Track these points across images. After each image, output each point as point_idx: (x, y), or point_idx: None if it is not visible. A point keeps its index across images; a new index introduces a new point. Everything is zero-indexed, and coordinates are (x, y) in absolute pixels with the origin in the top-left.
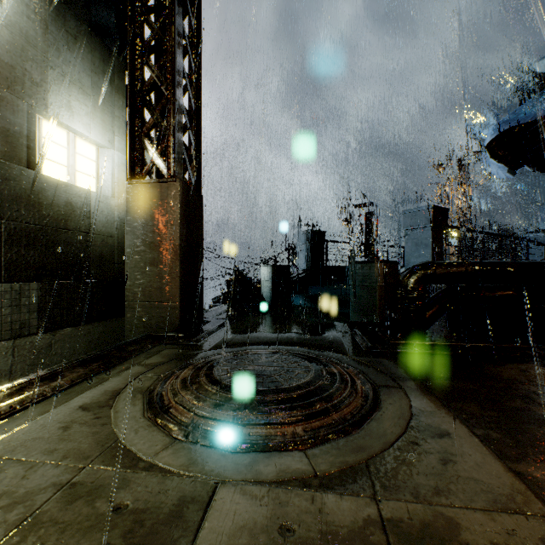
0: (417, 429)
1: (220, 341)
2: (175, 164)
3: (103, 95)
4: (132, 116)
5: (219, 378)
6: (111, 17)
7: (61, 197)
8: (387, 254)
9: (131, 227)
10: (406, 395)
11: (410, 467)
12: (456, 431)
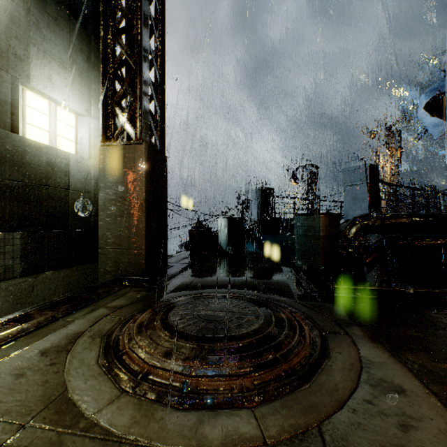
0: (370, 384)
1: (180, 284)
2: (141, 128)
3: (81, 70)
4: (104, 87)
5: (173, 324)
6: (88, 3)
7: (43, 157)
8: (327, 207)
9: (104, 184)
10: (354, 343)
11: (368, 434)
12: (410, 387)
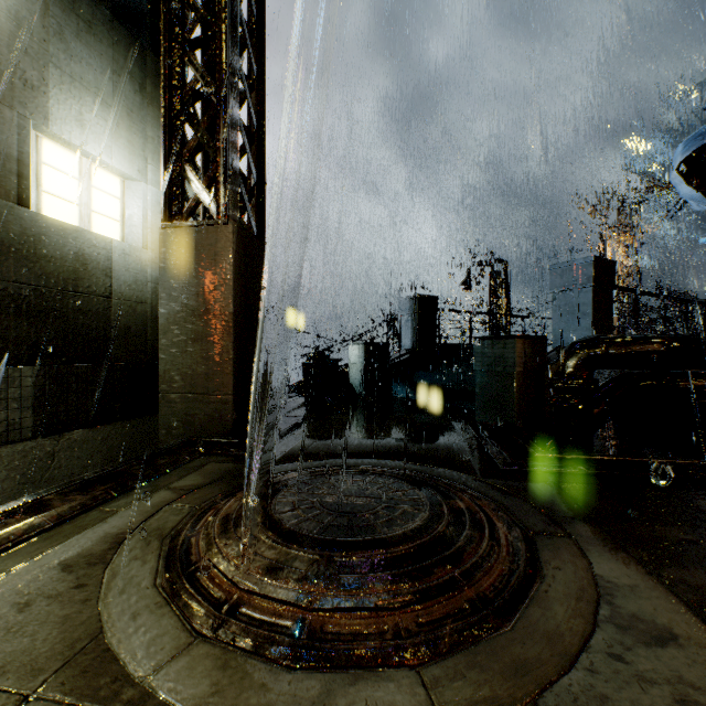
0: (615, 625)
1: (290, 450)
2: (227, 199)
3: (130, 107)
4: (168, 133)
5: (279, 518)
6: None
7: (69, 246)
8: (523, 327)
9: (166, 289)
10: (581, 551)
11: None
12: (686, 631)
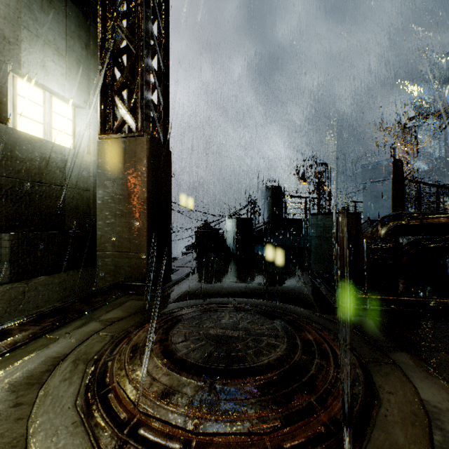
0: None
1: (185, 291)
2: (143, 119)
3: (79, 59)
4: (103, 74)
5: (174, 348)
6: None
7: (35, 151)
8: (340, 207)
9: (102, 181)
10: (406, 377)
11: None
12: None
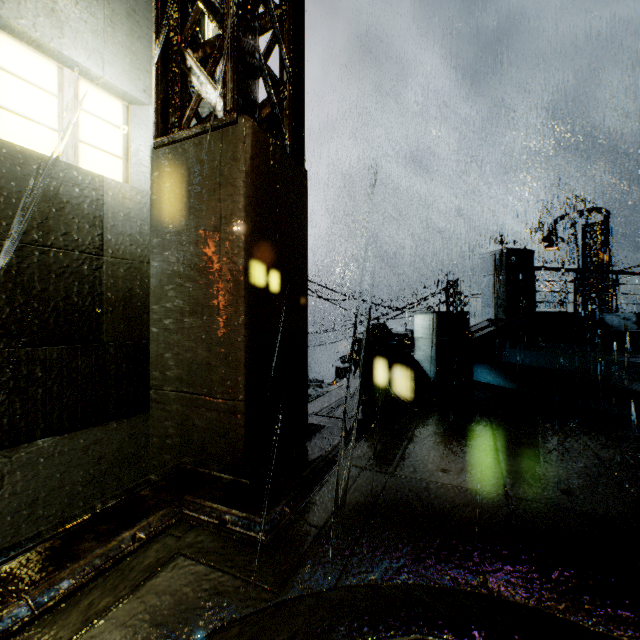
0: None
1: (334, 524)
2: (236, 82)
3: (132, 6)
4: (160, 8)
5: None
6: None
7: (32, 182)
8: None
9: (159, 237)
10: None
11: None
12: None
